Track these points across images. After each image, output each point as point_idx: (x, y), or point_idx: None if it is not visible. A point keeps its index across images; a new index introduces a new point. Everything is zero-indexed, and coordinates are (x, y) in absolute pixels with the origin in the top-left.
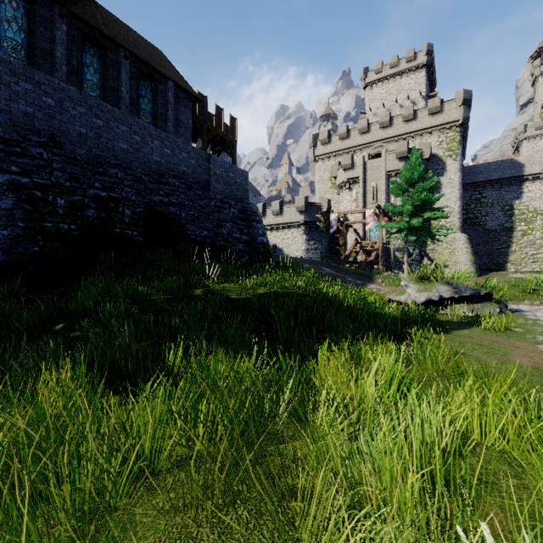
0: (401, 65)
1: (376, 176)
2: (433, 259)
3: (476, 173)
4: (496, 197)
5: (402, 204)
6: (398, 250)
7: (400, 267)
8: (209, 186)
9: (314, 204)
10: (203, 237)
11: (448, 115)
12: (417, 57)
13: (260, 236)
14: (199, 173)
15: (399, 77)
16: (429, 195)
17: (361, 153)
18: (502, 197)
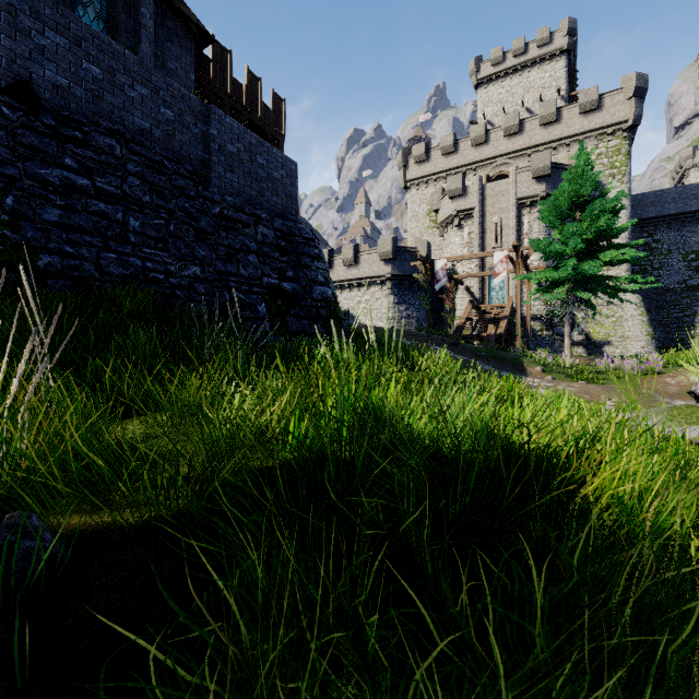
0: (530, 52)
1: (500, 206)
2: (587, 332)
3: (644, 205)
4: (675, 240)
5: (564, 238)
6: (534, 319)
7: (538, 345)
8: (210, 173)
9: (406, 248)
10: (188, 278)
11: (610, 114)
12: (553, 39)
13: (318, 285)
14: (185, 141)
15: (526, 69)
16: (614, 221)
17: (474, 176)
18: (684, 240)
